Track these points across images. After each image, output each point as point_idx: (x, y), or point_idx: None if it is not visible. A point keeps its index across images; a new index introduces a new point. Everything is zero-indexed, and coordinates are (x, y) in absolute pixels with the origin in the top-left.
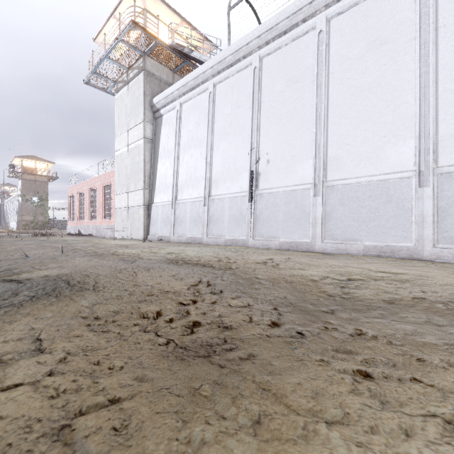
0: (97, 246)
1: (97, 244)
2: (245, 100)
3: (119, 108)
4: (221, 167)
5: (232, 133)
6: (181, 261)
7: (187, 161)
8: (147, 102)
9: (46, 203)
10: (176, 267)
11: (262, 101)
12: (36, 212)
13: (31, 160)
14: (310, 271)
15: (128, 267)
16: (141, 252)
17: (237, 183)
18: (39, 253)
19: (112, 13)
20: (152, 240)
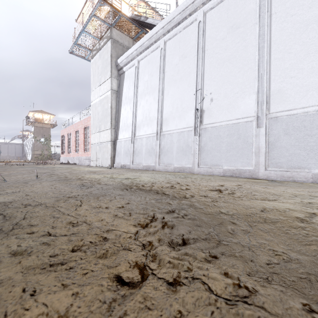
0: (72, 172)
1: (74, 170)
2: (191, 50)
3: (94, 69)
4: (170, 108)
5: (179, 79)
6: (135, 187)
7: (143, 105)
8: (113, 62)
9: (49, 142)
10: (128, 195)
11: (206, 49)
12: (43, 148)
13: (40, 113)
14: (280, 203)
15: (79, 194)
16: (103, 178)
17: (184, 120)
18: (21, 177)
19: None
20: (116, 168)
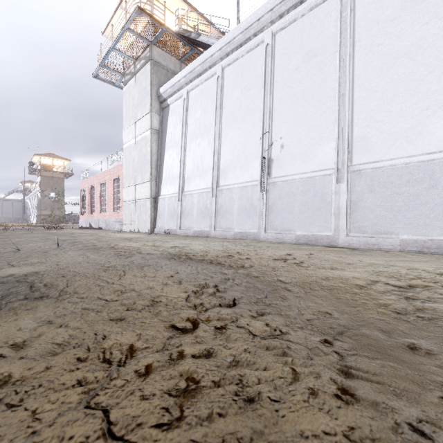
0: (100, 239)
1: (102, 237)
2: (256, 81)
3: (127, 100)
4: (230, 155)
5: (241, 118)
6: (185, 256)
7: (194, 150)
8: (153, 92)
9: (62, 198)
10: (176, 265)
11: (275, 81)
12: (53, 207)
13: (49, 158)
14: (347, 272)
15: (119, 263)
16: (143, 246)
17: (247, 171)
18: (36, 246)
19: (119, 4)
20: (158, 234)
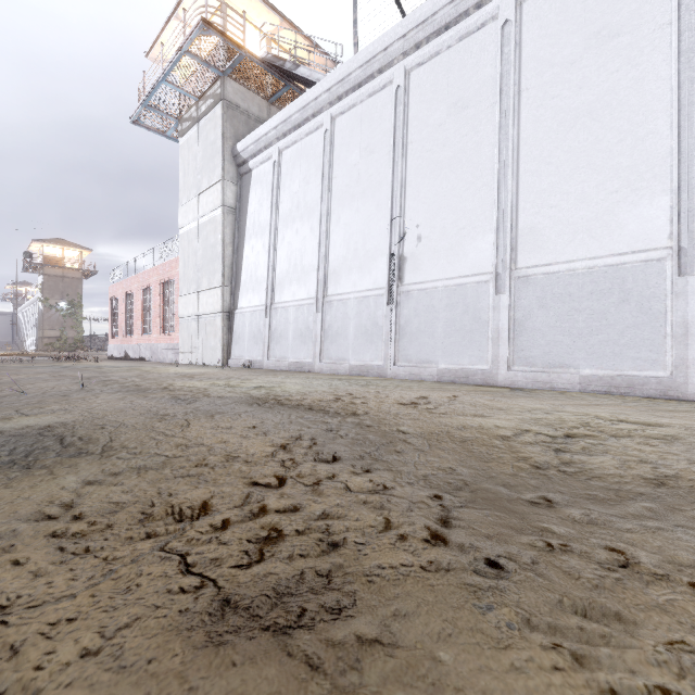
0: (145, 376)
1: (147, 373)
2: (382, 140)
3: (185, 160)
4: (343, 250)
5: (360, 195)
6: (274, 401)
7: (290, 241)
8: (227, 150)
9: (79, 310)
10: (261, 412)
11: (410, 141)
12: (64, 324)
13: (57, 246)
14: (494, 419)
15: (179, 410)
16: (211, 386)
17: (368, 274)
18: (47, 387)
19: (173, 12)
20: (234, 367)
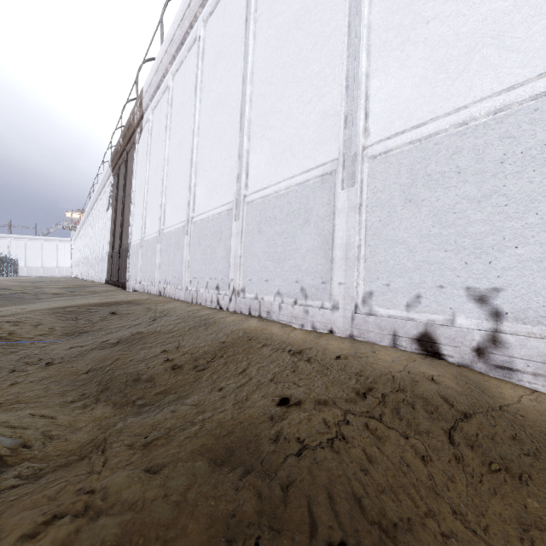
0: None
1: None
2: None
3: None
4: None
5: None
6: None
7: None
8: None
9: None
10: None
11: None
12: None
13: None
14: None
15: None
16: None
17: None
18: None
19: None
20: None
